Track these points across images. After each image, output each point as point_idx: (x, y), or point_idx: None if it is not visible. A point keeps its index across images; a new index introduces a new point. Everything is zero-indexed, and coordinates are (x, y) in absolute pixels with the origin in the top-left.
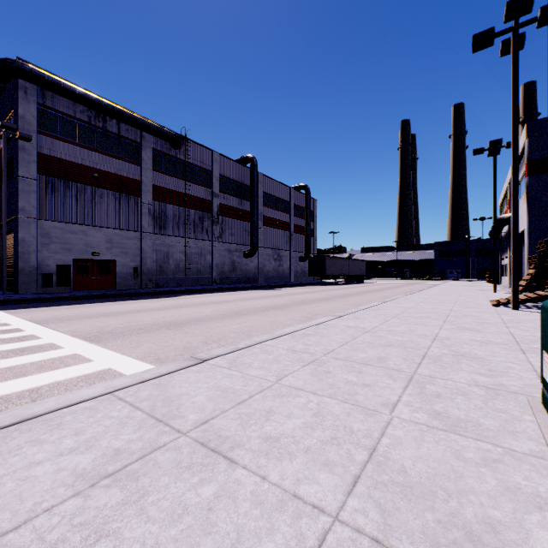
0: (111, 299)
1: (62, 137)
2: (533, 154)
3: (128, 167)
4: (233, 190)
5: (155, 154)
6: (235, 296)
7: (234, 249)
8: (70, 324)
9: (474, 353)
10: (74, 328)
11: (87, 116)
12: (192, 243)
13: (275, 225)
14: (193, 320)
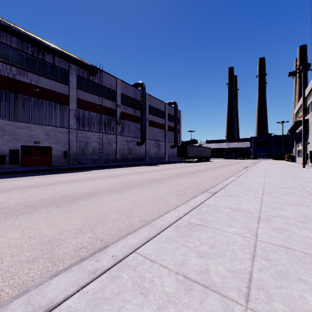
0: (42, 173)
1: (12, 63)
2: None
3: (60, 86)
4: (130, 103)
5: (78, 78)
6: (128, 171)
7: (130, 140)
8: None
9: None
10: None
11: (31, 51)
12: (103, 136)
13: (156, 126)
14: (87, 194)
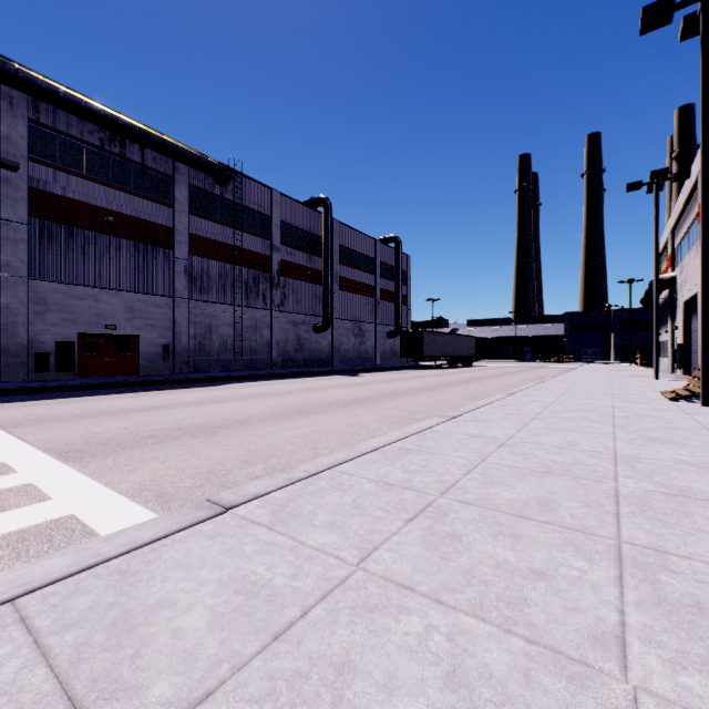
0: (128, 389)
1: (62, 166)
2: None
3: (155, 209)
4: (299, 242)
5: (193, 192)
6: (300, 385)
7: (300, 321)
8: (49, 429)
9: (700, 489)
10: (52, 435)
11: (99, 139)
12: (243, 313)
13: (355, 290)
14: (235, 422)
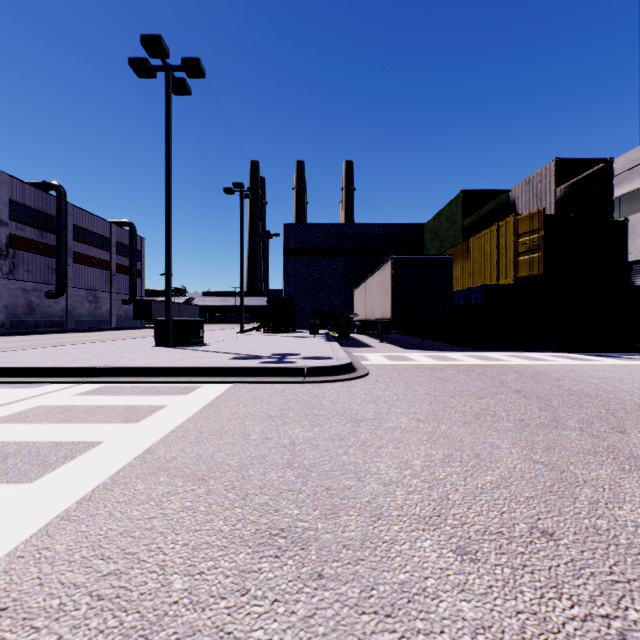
0: None
1: None
2: (286, 244)
3: None
4: (30, 219)
5: None
6: (45, 337)
7: (32, 288)
8: None
9: None
10: None
11: None
12: None
13: (90, 263)
14: (24, 346)
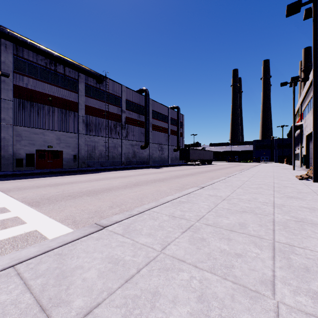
0: (58, 174)
1: (28, 75)
2: None
3: (70, 94)
4: (134, 109)
5: (87, 86)
6: (134, 173)
7: (134, 144)
8: (24, 192)
9: (310, 219)
10: (25, 195)
11: (45, 63)
12: (109, 140)
13: (159, 130)
14: (106, 189)
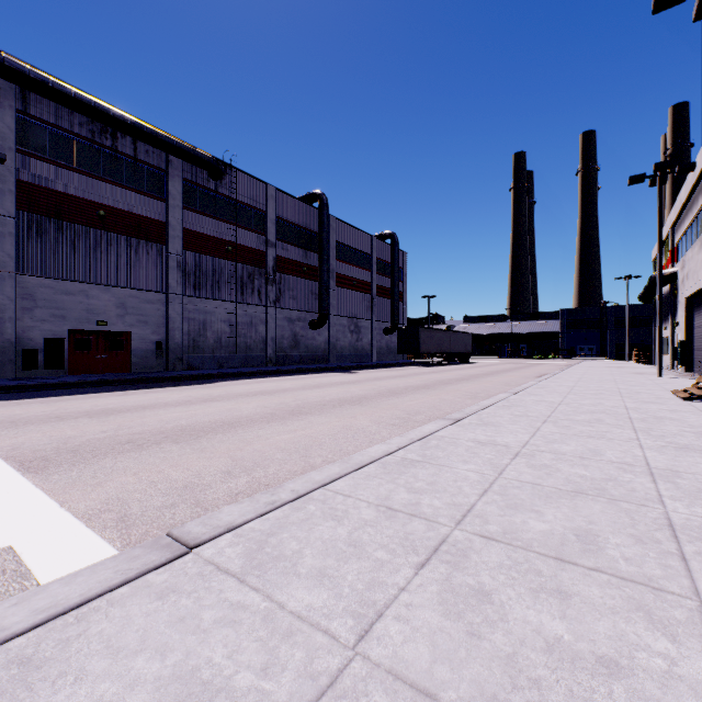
0: (118, 387)
1: (52, 159)
2: None
3: (148, 203)
4: (295, 238)
5: (187, 186)
6: (295, 383)
7: (296, 318)
8: (20, 433)
9: None
10: (22, 440)
11: (89, 131)
12: (238, 309)
13: (351, 286)
14: (223, 424)
